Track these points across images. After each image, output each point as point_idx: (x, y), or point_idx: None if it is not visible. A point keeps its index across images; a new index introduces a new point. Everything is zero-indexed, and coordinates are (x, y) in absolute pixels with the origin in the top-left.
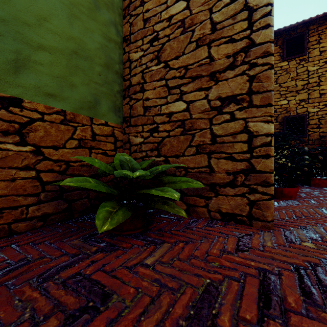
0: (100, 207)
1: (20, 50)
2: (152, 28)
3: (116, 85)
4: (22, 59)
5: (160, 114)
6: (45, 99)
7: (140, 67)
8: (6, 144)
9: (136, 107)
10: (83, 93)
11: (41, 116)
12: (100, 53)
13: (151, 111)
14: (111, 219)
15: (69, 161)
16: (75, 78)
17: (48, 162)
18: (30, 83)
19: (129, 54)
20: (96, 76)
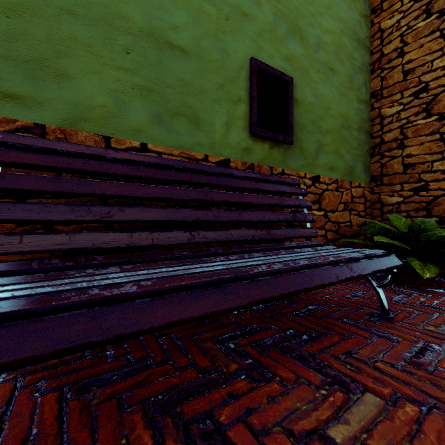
0: (409, 260)
1: (318, 140)
2: (416, 80)
3: (365, 144)
4: (319, 146)
5: (430, 171)
6: (328, 172)
7: (398, 122)
8: (314, 211)
9: (391, 165)
10: (346, 161)
11: (326, 187)
12: (356, 119)
13: (415, 168)
14: (428, 270)
15: (339, 222)
16: (342, 149)
17: (329, 223)
18: (322, 162)
19: (379, 110)
20: (353, 142)
